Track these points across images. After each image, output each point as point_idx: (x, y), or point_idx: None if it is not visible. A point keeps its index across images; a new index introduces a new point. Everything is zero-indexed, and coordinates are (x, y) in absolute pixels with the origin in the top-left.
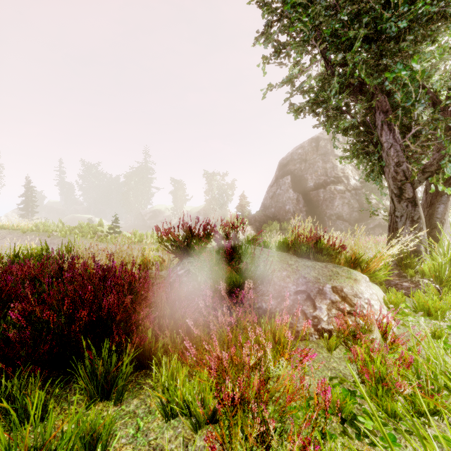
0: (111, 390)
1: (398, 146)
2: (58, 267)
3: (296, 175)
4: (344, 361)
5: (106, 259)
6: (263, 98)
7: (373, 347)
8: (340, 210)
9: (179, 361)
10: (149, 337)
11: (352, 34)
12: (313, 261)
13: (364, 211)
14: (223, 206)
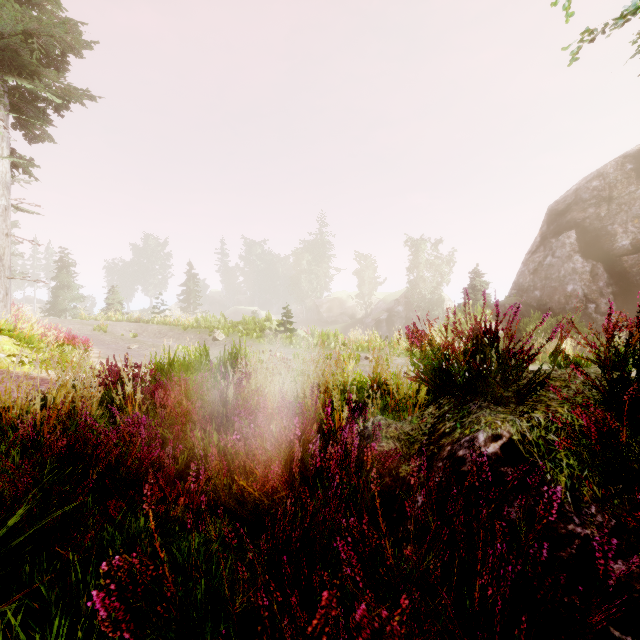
0: None
1: None
2: (219, 395)
3: (587, 228)
4: None
5: (293, 386)
6: (570, 63)
7: None
8: None
9: None
10: None
11: None
12: None
13: None
14: (437, 290)
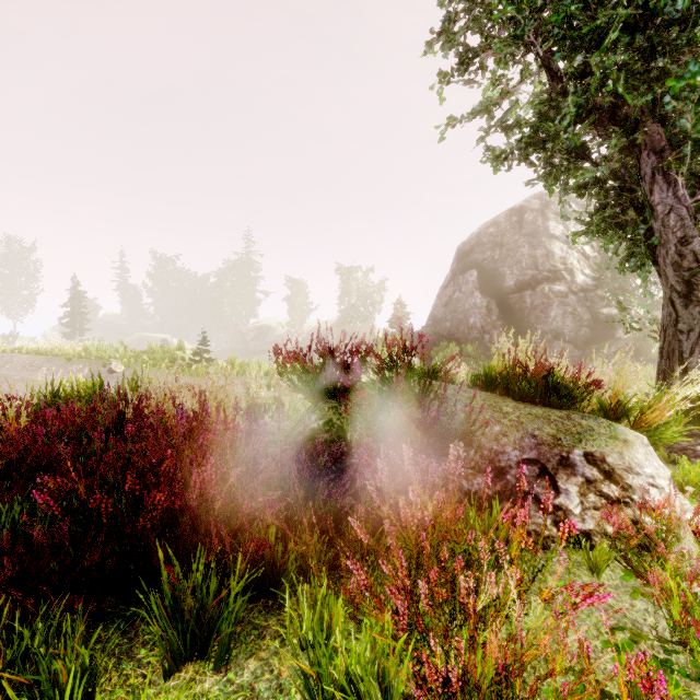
0: (209, 642)
1: (683, 210)
2: (117, 413)
3: (485, 268)
4: (626, 594)
5: (191, 401)
6: (439, 140)
7: (695, 572)
8: (559, 324)
9: (330, 590)
10: (271, 540)
11: (601, 20)
12: (543, 408)
13: (600, 325)
14: (367, 319)
